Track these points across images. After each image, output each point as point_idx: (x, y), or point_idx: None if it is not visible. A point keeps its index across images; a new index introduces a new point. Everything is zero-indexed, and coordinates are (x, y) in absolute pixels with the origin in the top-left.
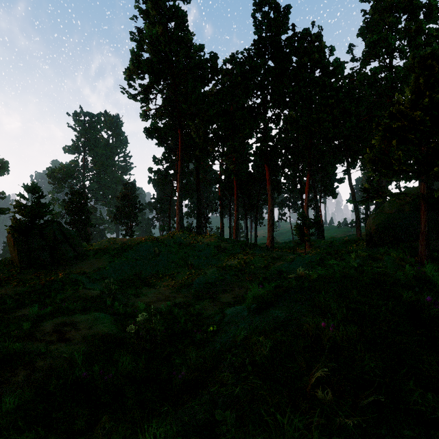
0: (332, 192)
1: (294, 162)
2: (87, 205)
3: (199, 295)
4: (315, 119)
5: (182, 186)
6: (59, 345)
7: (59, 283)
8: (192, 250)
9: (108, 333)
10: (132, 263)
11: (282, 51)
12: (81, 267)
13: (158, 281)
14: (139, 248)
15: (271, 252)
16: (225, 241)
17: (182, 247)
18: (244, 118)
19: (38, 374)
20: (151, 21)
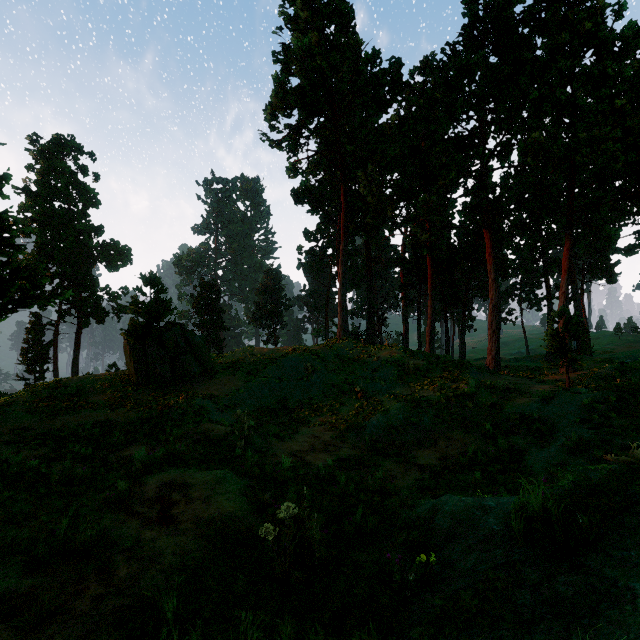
0: (606, 272)
1: (532, 223)
2: (219, 301)
3: (377, 448)
4: (583, 140)
5: (346, 271)
6: (157, 531)
7: (178, 411)
8: (362, 369)
9: (234, 513)
10: (275, 384)
11: (516, 33)
12: (209, 387)
13: (312, 415)
14: (284, 363)
15: (497, 377)
16: (414, 355)
17: (347, 364)
18: (447, 155)
19: (111, 600)
20: (302, 29)
